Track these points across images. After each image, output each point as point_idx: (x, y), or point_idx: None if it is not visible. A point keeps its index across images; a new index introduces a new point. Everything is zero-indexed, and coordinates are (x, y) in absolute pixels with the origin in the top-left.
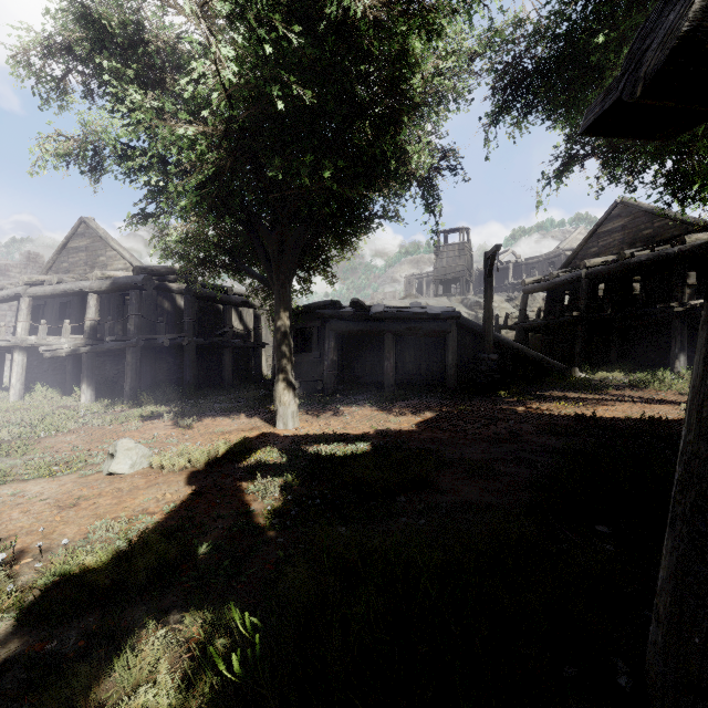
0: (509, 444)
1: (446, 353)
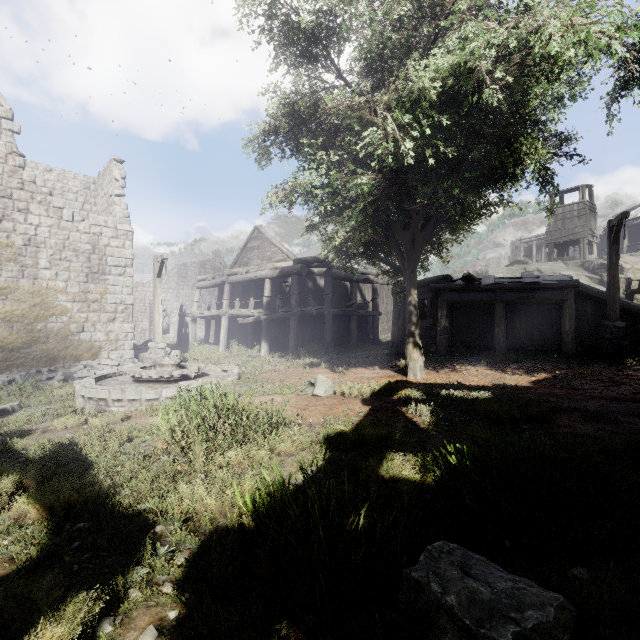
0: (630, 402)
1: (562, 320)
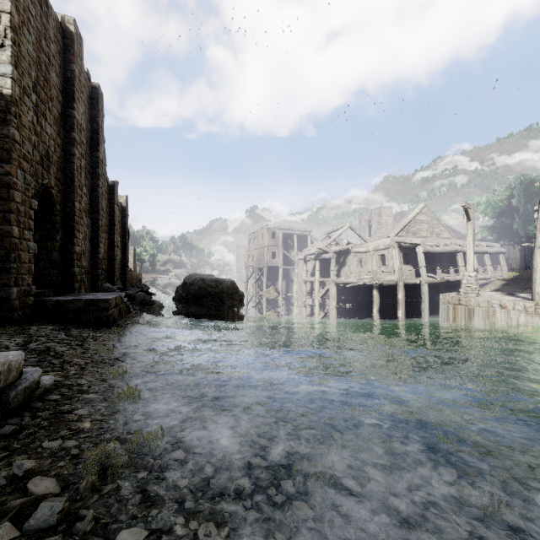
0: None
1: None
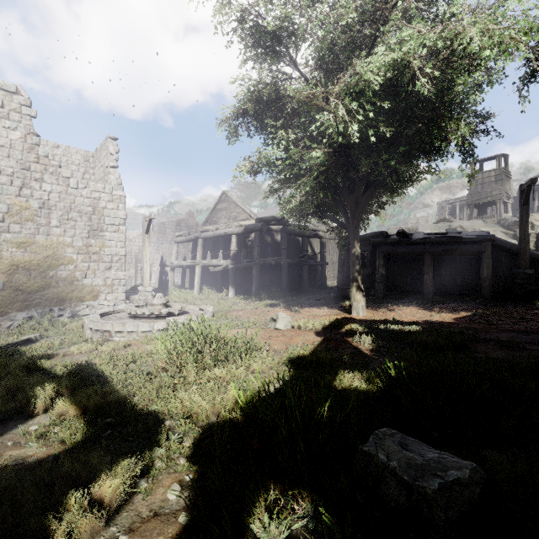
0: (536, 334)
1: (480, 268)
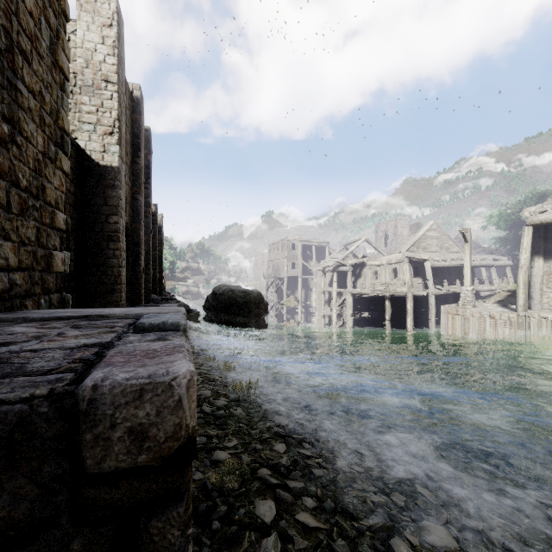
0: None
1: None
